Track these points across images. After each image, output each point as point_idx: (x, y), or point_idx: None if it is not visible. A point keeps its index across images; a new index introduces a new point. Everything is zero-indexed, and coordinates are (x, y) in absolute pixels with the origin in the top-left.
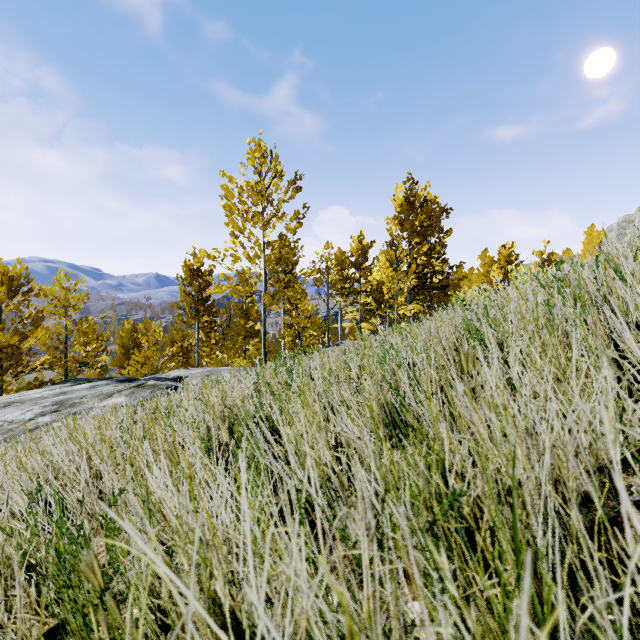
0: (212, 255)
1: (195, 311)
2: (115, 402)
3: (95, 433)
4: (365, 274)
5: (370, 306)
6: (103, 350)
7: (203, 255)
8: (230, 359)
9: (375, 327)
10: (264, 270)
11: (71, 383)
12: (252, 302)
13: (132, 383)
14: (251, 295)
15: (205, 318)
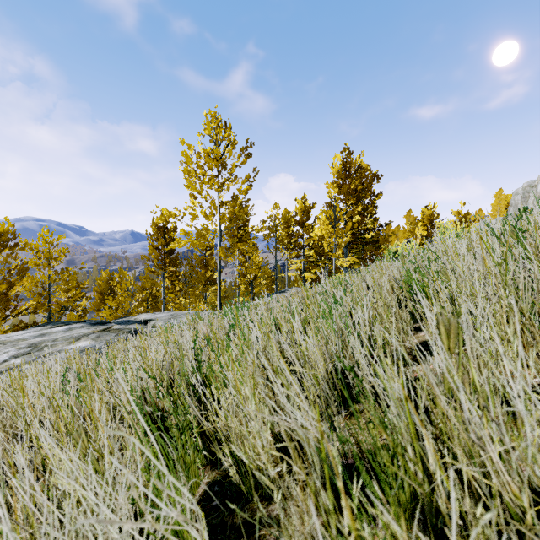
0: (173, 213)
1: (162, 262)
2: (82, 345)
3: (35, 387)
4: (308, 231)
5: (312, 258)
6: (83, 296)
7: (165, 213)
8: (192, 303)
9: (316, 276)
10: (219, 227)
11: (51, 325)
12: (211, 255)
13: (103, 326)
14: (210, 249)
15: (170, 268)
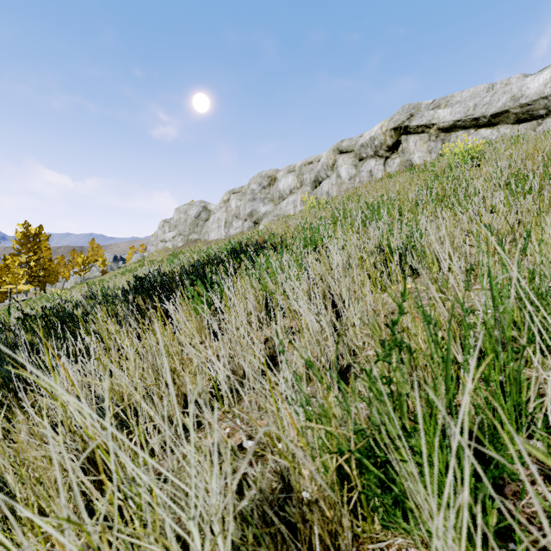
0: None
1: None
2: None
3: None
4: None
5: None
6: None
7: None
8: None
9: None
10: None
11: None
12: None
13: None
14: None
15: None
